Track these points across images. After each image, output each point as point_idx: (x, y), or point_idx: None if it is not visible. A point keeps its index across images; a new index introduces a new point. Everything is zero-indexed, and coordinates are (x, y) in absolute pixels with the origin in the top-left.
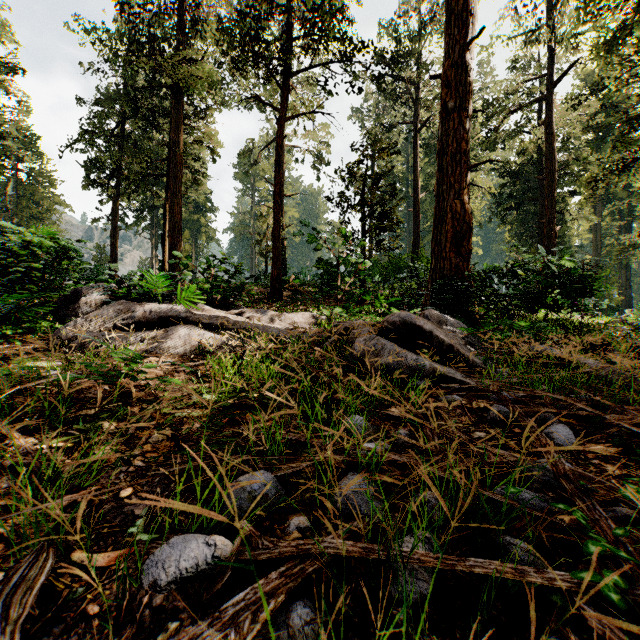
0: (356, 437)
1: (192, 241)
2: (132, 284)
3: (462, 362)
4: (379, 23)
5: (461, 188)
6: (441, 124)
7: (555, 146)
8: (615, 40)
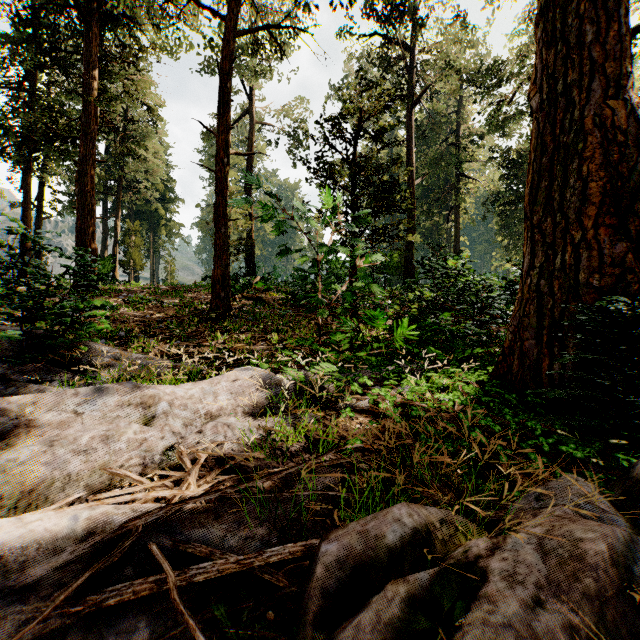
0: None
1: (150, 235)
2: None
3: None
4: None
5: (621, 72)
6: None
7: None
8: None
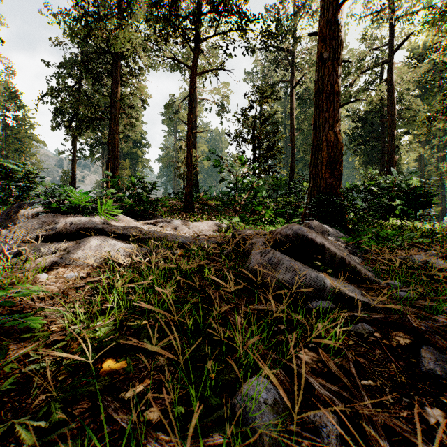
0: (261, 434)
1: (132, 168)
2: (60, 199)
3: (367, 283)
4: (265, 9)
5: (334, 122)
6: (317, 71)
7: (395, 97)
8: (446, 13)
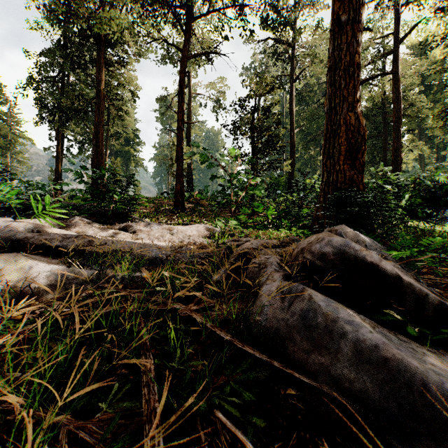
0: None
1: (124, 166)
2: None
3: None
4: None
5: (355, 101)
6: (333, 41)
7: (400, 91)
8: None
